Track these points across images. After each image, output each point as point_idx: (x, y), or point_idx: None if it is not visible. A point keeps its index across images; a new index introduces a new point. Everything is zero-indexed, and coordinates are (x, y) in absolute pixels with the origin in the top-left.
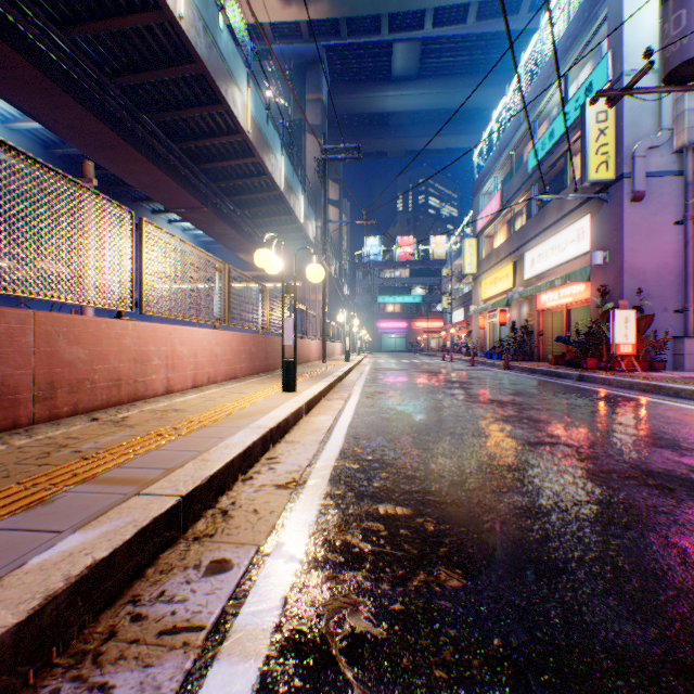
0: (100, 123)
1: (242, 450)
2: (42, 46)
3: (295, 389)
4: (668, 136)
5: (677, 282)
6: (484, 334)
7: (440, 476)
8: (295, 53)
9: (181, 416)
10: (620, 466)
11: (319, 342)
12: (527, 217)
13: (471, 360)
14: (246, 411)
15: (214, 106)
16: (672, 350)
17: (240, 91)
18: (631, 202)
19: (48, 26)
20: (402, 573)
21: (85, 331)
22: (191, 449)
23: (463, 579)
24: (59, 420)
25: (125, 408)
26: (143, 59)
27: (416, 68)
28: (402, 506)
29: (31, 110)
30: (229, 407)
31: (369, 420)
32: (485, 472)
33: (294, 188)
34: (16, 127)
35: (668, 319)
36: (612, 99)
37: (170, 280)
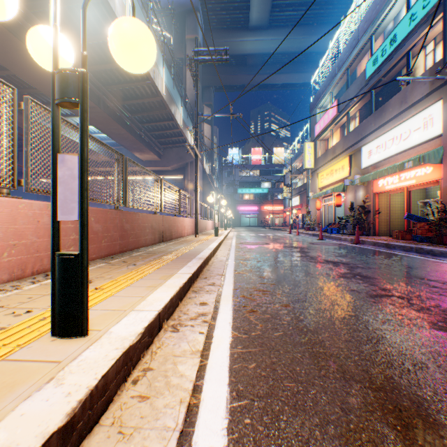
0: None
1: None
2: None
3: (82, 329)
4: None
5: None
6: (320, 214)
7: None
8: (178, 4)
9: None
10: None
11: (193, 219)
12: (361, 119)
13: (320, 235)
14: None
15: None
16: None
17: None
18: None
19: None
20: None
21: None
22: None
23: None
24: None
25: None
26: None
27: (267, 19)
28: None
29: None
30: None
31: None
32: None
33: (175, 98)
34: None
35: None
36: None
37: None
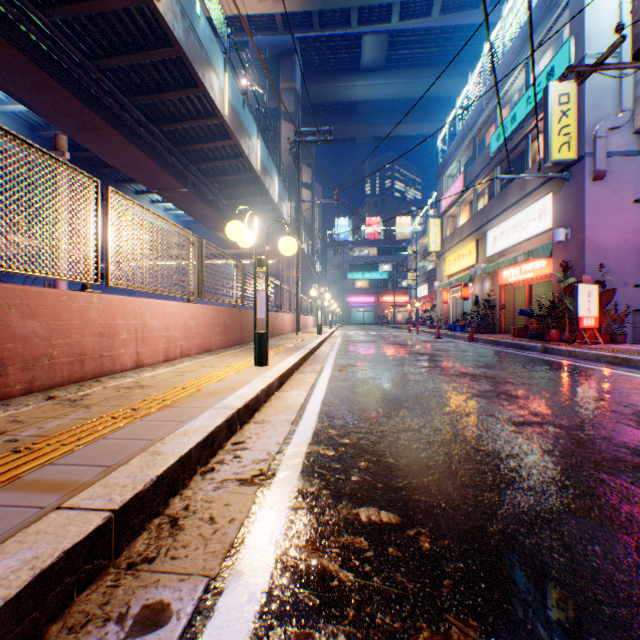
0: (81, 104)
1: (202, 438)
2: (22, 26)
3: (267, 363)
4: (628, 117)
5: (636, 258)
6: (447, 308)
7: (426, 466)
8: (270, 45)
9: (145, 394)
10: (623, 453)
11: (292, 315)
12: (489, 197)
13: (436, 332)
14: (215, 388)
15: (192, 90)
16: (632, 323)
17: (217, 76)
18: (593, 180)
19: (28, 8)
20: (399, 627)
21: (41, 303)
22: (144, 437)
23: (483, 639)
24: (9, 399)
25: (88, 384)
26: (123, 42)
27: (384, 59)
28: (388, 511)
29: (14, 91)
30: (197, 383)
31: (342, 395)
32: (475, 460)
33: (269, 170)
34: (3, 109)
35: (628, 293)
36: (581, 75)
37: (153, 257)
